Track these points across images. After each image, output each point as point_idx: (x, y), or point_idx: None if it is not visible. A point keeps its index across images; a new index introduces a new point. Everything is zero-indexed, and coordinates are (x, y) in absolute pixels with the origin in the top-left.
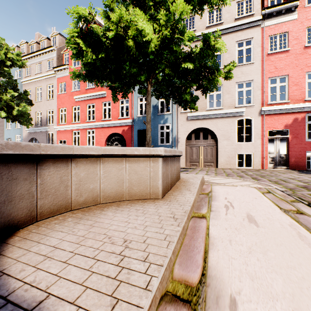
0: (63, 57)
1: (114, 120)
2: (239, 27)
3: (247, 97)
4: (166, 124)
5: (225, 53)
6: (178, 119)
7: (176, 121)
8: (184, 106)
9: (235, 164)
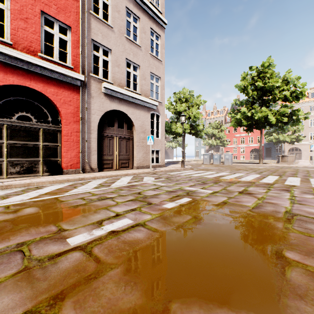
0: (226, 119)
1: (254, 144)
2: (310, 115)
3: (313, 137)
4: (279, 145)
5: (304, 123)
6: (284, 144)
7: (283, 145)
8: (290, 143)
9: (308, 159)
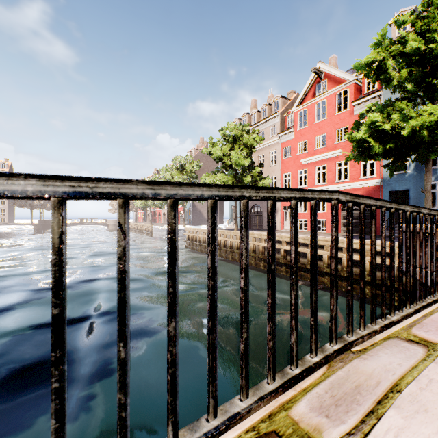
0: (286, 120)
1: (352, 181)
2: None
3: None
4: None
5: None
6: None
7: None
8: None
9: None
